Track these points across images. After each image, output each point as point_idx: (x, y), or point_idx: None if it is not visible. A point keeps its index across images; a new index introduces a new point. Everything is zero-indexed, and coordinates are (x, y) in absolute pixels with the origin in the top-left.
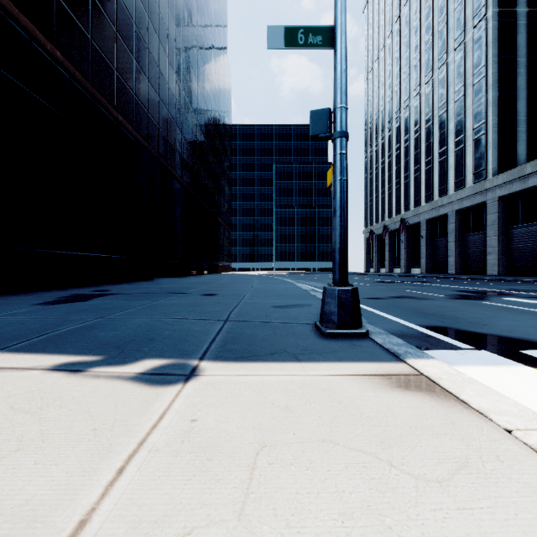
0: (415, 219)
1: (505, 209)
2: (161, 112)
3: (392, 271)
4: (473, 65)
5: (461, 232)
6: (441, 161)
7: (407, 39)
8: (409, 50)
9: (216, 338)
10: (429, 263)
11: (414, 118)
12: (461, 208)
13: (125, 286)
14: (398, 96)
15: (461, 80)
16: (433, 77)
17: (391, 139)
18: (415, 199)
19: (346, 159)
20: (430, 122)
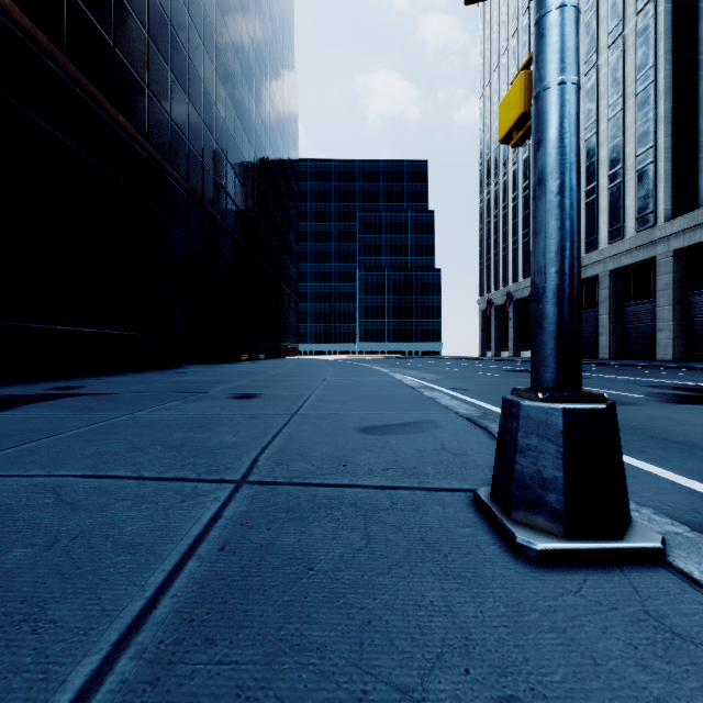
0: None
1: (683, 267)
2: (192, 121)
3: (517, 355)
4: (636, 66)
5: (618, 301)
6: (589, 203)
7: None
8: None
9: (165, 593)
10: None
11: None
12: (618, 267)
13: (120, 379)
14: None
15: (617, 88)
16: None
17: (516, 175)
18: None
19: (578, 25)
20: None
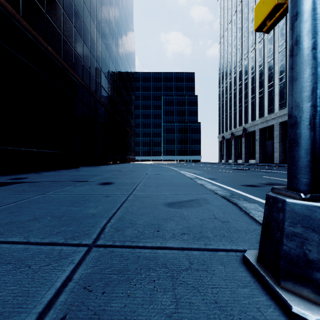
0: (252, 128)
1: None
2: (85, 51)
3: (236, 161)
4: None
5: (283, 136)
6: (270, 91)
7: (246, 15)
8: (247, 22)
9: None
10: (261, 157)
11: (251, 65)
12: (283, 121)
13: (47, 173)
14: (241, 52)
15: (283, 38)
16: (264, 38)
17: (236, 79)
18: (252, 116)
19: None
20: (262, 66)
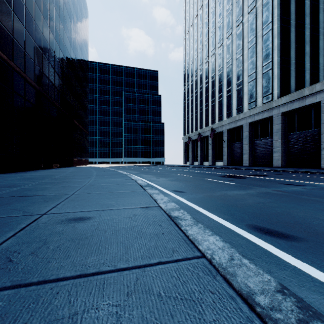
0: (219, 129)
1: (285, 121)
2: None
3: (202, 164)
4: (263, 22)
5: (252, 138)
6: (238, 89)
7: (213, 9)
8: (214, 17)
9: None
10: (228, 159)
11: (218, 62)
12: (253, 121)
13: None
14: (207, 48)
15: (253, 33)
16: (232, 33)
17: (202, 77)
18: (219, 115)
19: None
20: (230, 63)
